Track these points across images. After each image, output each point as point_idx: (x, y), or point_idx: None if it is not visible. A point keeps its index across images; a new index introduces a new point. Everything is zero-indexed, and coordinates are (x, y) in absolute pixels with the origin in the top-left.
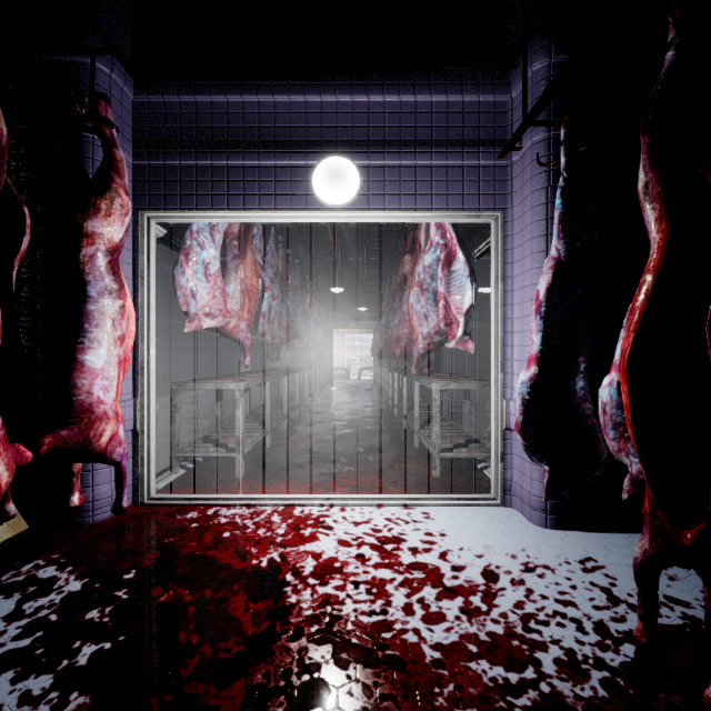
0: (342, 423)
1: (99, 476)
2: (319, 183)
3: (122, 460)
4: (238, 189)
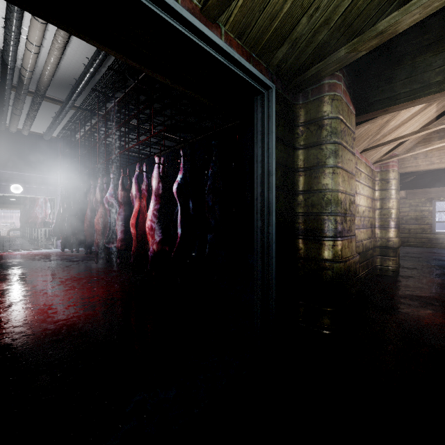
0: (9, 246)
1: None
2: (13, 189)
3: None
4: None
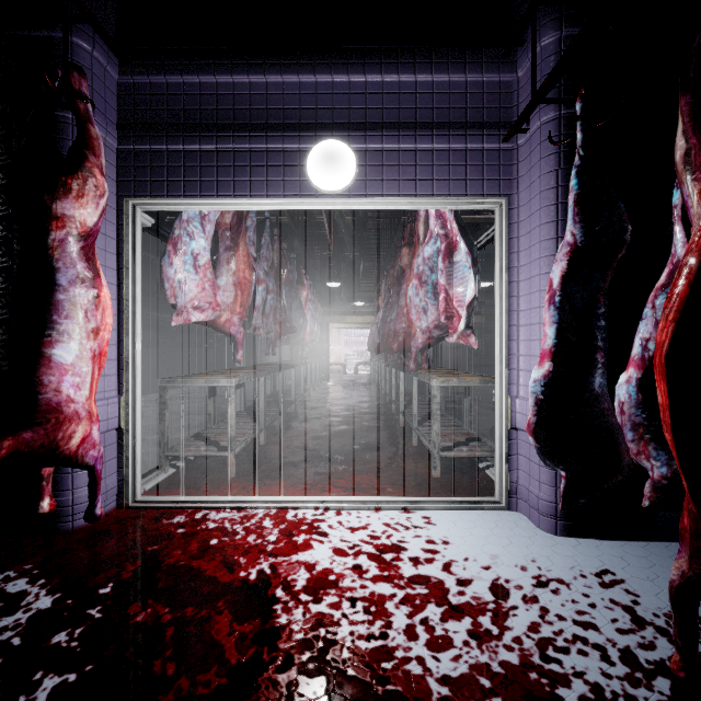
0: (339, 419)
1: (79, 478)
2: (313, 168)
3: (99, 464)
4: (228, 174)
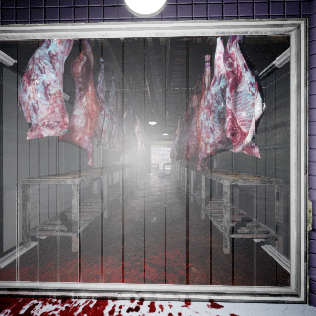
0: (154, 197)
1: None
2: None
3: None
4: (54, 2)
